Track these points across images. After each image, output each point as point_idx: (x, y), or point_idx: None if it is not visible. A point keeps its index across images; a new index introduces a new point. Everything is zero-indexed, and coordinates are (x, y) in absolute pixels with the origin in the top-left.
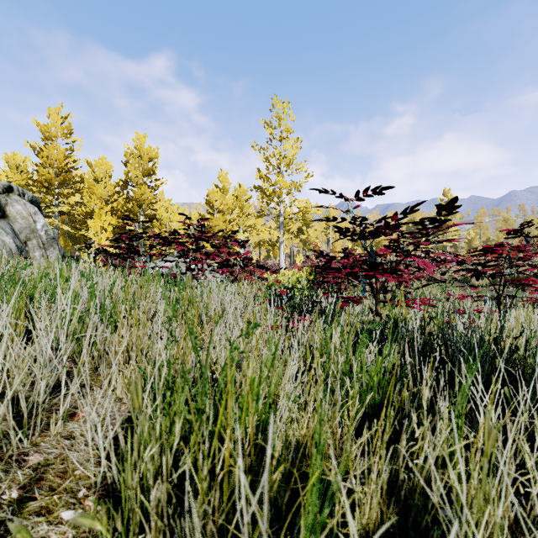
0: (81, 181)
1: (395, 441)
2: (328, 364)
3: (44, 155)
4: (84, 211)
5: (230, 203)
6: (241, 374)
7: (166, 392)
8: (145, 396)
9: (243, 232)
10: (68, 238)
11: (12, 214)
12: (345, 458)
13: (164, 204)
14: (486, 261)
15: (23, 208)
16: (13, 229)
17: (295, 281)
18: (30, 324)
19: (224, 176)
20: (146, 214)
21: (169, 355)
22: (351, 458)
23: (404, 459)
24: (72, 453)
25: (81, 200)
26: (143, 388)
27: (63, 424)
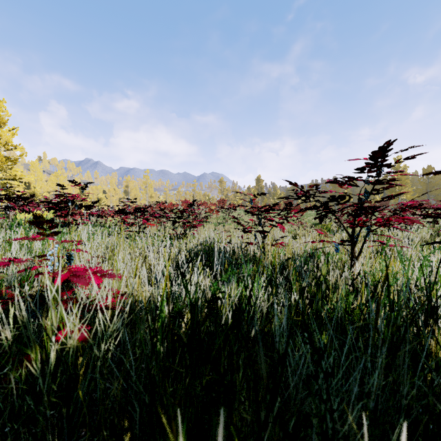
0: None
1: None
2: None
3: None
4: None
5: None
6: None
7: None
8: None
9: None
10: None
11: None
12: None
13: None
14: None
15: None
16: None
17: None
18: None
19: None
20: None
21: None
22: None
23: None
24: None
25: None
26: None
27: None
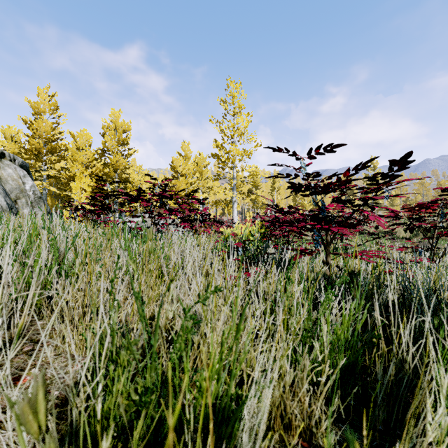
0: (66, 150)
1: (367, 409)
2: (289, 320)
3: (34, 128)
4: (68, 175)
5: (191, 169)
6: (199, 335)
7: (110, 367)
8: (82, 373)
9: (202, 193)
10: (55, 198)
11: (4, 177)
12: (314, 430)
13: (135, 169)
14: (419, 216)
15: (13, 172)
16: (5, 190)
17: (248, 234)
18: (0, 275)
19: (186, 146)
20: (121, 178)
21: (112, 322)
22: (321, 431)
23: (379, 431)
24: (4, 433)
25: (66, 166)
26: (46, 398)
27: (1, 394)
